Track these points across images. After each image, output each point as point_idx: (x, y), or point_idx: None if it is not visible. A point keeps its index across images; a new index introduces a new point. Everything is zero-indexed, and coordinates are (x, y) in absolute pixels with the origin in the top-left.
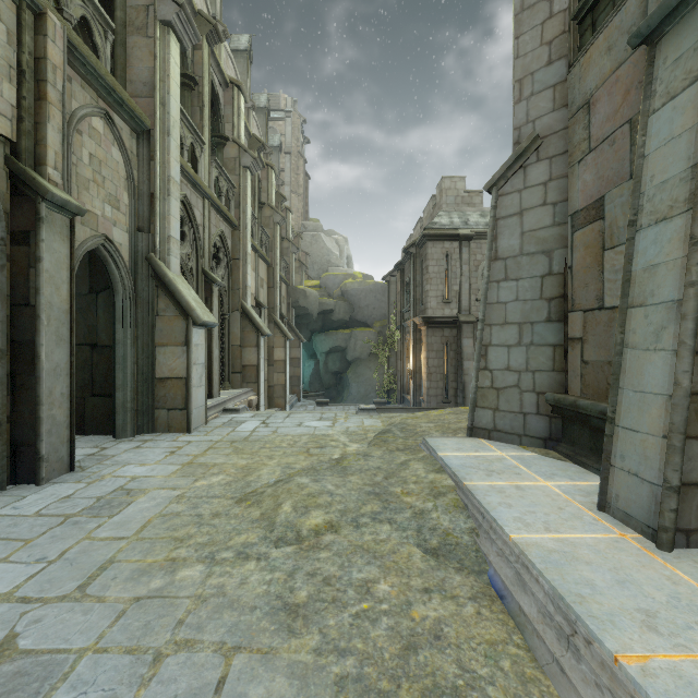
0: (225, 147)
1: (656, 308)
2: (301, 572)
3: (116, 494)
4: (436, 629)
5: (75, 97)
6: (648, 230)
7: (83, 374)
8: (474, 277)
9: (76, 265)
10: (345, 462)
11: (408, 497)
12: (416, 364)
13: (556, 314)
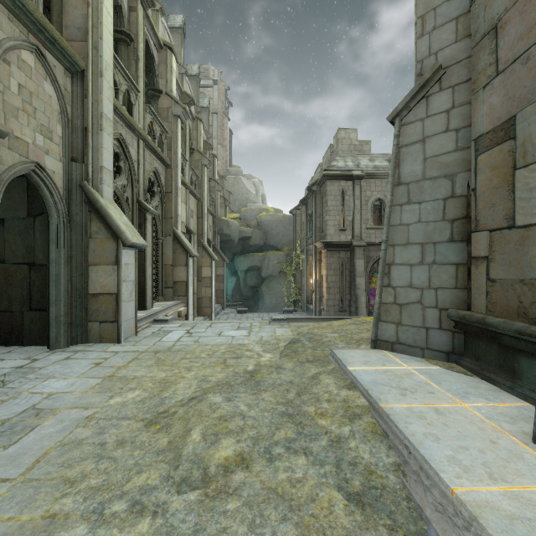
0: (159, 99)
1: None
2: (203, 535)
3: (24, 415)
4: None
5: (2, 28)
6: None
7: (21, 290)
8: (365, 210)
9: (3, 188)
10: (258, 376)
11: (322, 420)
12: (317, 280)
13: (459, 234)
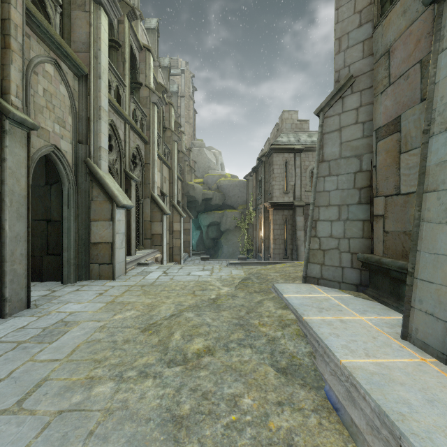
0: (140, 90)
1: (446, 192)
2: (186, 388)
3: (57, 325)
4: (289, 439)
5: (33, 49)
6: (439, 136)
7: (41, 240)
8: (304, 176)
9: (33, 165)
10: (219, 301)
11: (263, 328)
12: (265, 233)
13: (365, 199)
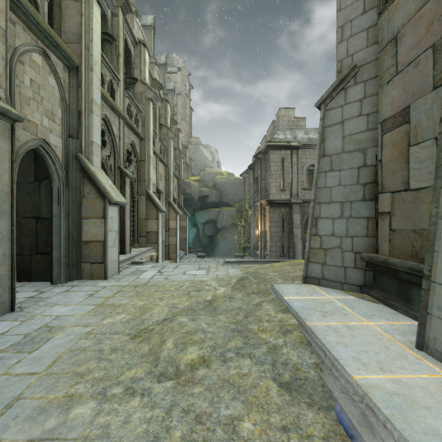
0: (135, 85)
1: None
2: (177, 408)
3: (40, 331)
4: None
5: (18, 37)
6: None
7: (30, 238)
8: (301, 173)
9: (19, 159)
10: (215, 304)
11: (263, 334)
12: (262, 231)
13: (369, 195)
